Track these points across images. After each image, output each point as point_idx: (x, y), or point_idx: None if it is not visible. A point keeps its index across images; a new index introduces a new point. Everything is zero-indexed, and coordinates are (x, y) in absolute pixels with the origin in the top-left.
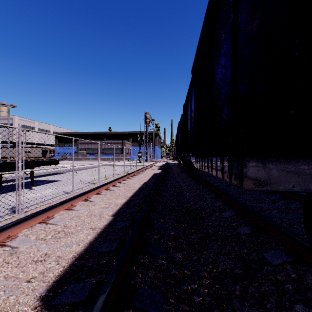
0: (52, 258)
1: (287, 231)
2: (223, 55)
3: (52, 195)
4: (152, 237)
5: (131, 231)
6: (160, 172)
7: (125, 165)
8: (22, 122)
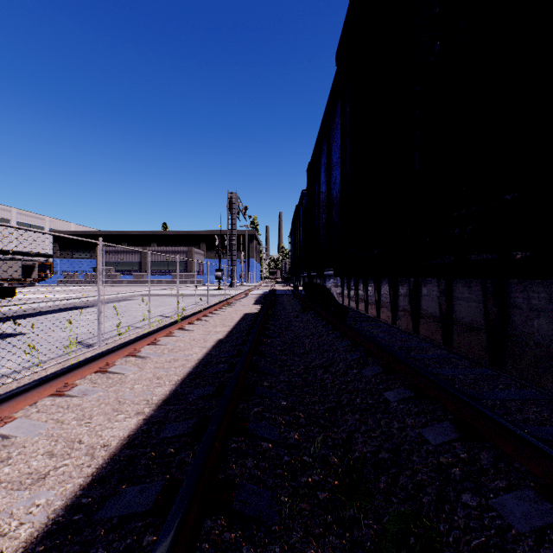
0: None
1: None
2: None
3: None
4: None
5: None
6: (258, 312)
7: (189, 295)
8: None
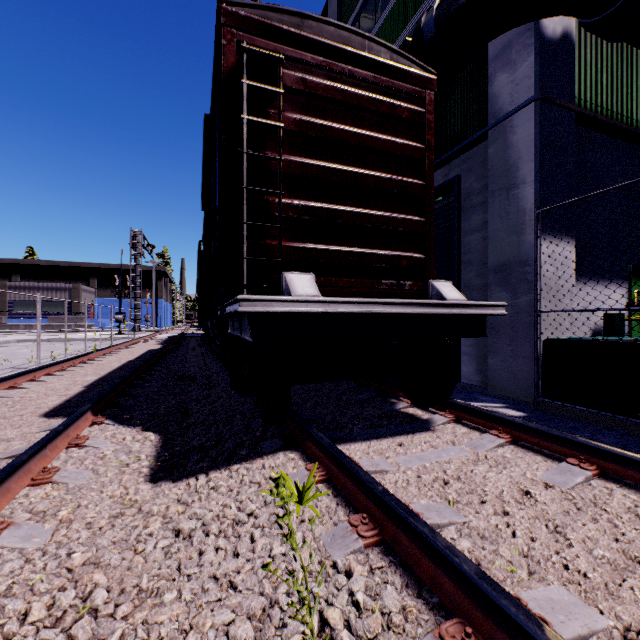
0: (31, 408)
1: None
2: None
3: None
4: (135, 391)
5: None
6: None
7: (83, 339)
8: None
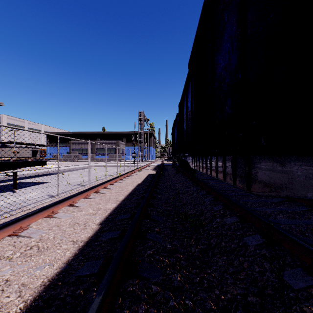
0: (13, 287)
1: (305, 244)
2: (226, 39)
3: (35, 199)
4: (145, 252)
5: (120, 244)
6: (155, 173)
7: (119, 166)
8: (11, 121)
